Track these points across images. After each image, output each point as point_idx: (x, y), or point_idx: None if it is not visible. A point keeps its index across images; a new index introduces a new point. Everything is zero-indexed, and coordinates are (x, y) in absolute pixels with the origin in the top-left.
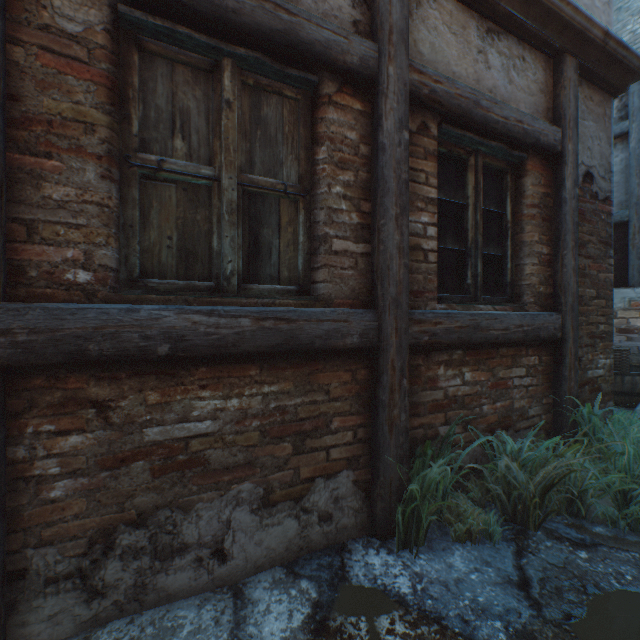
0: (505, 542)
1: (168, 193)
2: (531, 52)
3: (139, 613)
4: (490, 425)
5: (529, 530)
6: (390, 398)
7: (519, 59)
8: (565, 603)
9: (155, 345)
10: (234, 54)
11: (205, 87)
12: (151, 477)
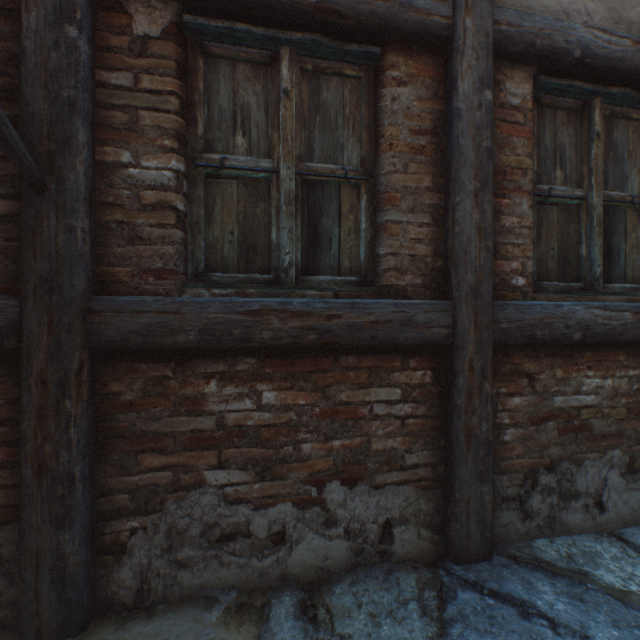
0: None
1: (550, 214)
2: None
3: (550, 537)
4: None
5: None
6: None
7: None
8: None
9: (571, 333)
10: (606, 94)
11: (573, 124)
12: (557, 435)
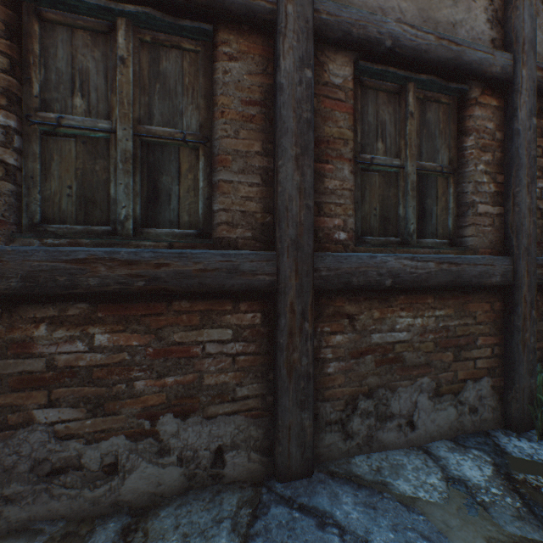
0: None
1: (373, 179)
2: None
3: (369, 454)
4: None
5: None
6: (522, 324)
7: None
8: None
9: (383, 279)
10: (417, 80)
11: (393, 104)
12: (374, 366)
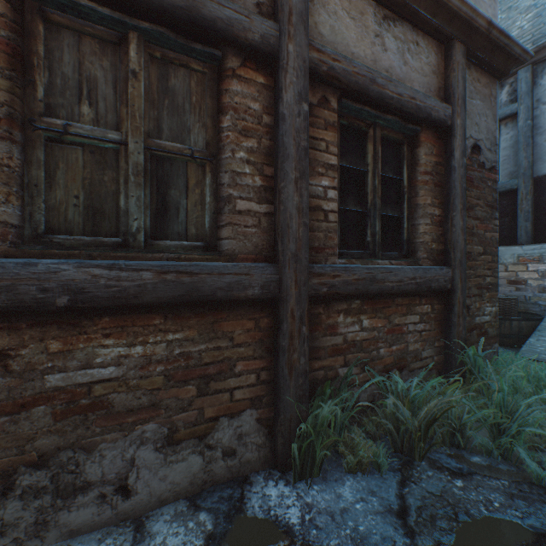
0: (392, 472)
1: (75, 155)
2: (424, 38)
3: None
4: (387, 366)
5: (415, 461)
6: (290, 344)
7: (413, 44)
8: (437, 530)
9: (54, 297)
10: (139, 28)
11: (113, 58)
12: (53, 421)
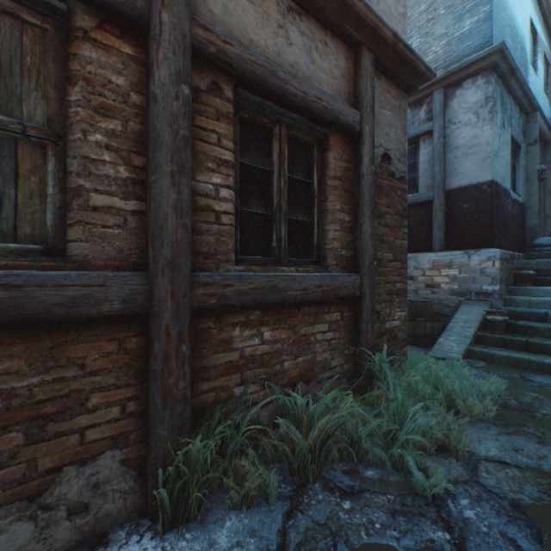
0: (282, 501)
1: None
2: (334, 39)
3: None
4: (292, 379)
5: (309, 483)
6: (164, 367)
7: (322, 43)
8: None
9: None
10: None
11: None
12: None
